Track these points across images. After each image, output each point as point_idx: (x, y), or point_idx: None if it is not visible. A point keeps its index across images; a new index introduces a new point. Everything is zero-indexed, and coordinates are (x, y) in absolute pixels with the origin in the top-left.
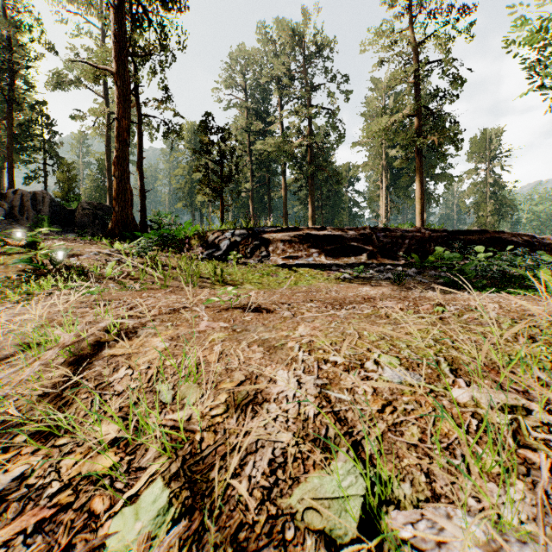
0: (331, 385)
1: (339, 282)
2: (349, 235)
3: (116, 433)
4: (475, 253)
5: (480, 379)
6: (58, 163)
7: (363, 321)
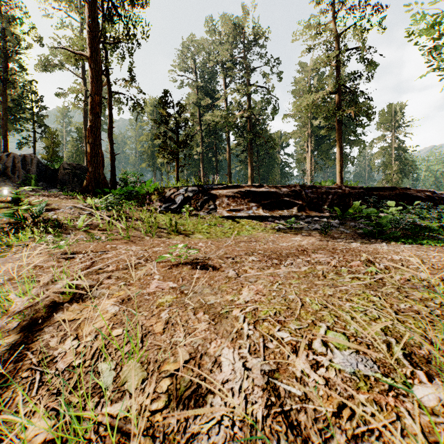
0: (279, 372)
1: (275, 232)
2: (282, 191)
3: (45, 433)
4: (386, 206)
5: (439, 368)
6: (44, 131)
7: (303, 282)
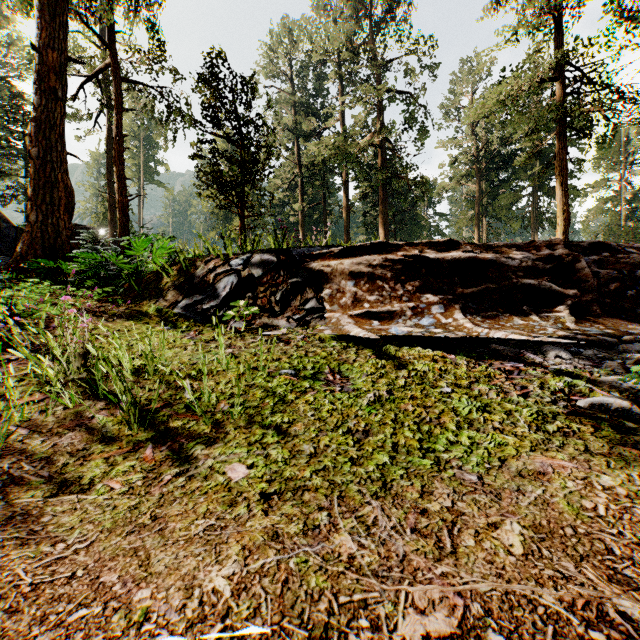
0: None
1: (636, 455)
2: (517, 259)
3: None
4: None
5: None
6: None
7: None
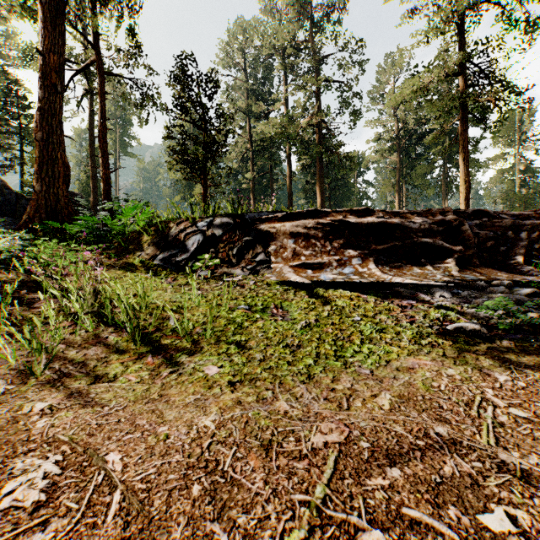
0: None
1: (474, 357)
2: (417, 223)
3: None
4: None
5: None
6: None
7: None
